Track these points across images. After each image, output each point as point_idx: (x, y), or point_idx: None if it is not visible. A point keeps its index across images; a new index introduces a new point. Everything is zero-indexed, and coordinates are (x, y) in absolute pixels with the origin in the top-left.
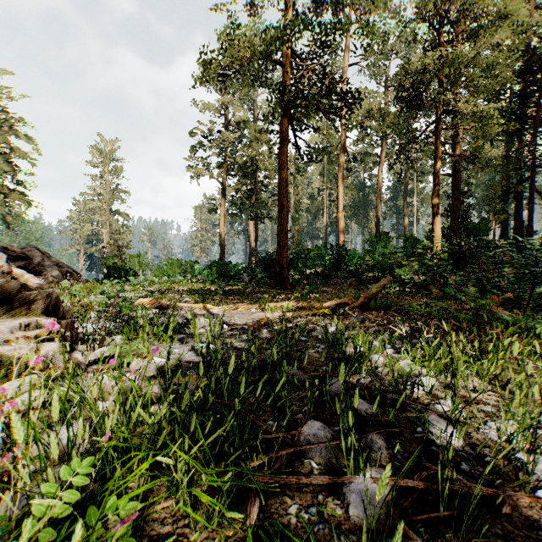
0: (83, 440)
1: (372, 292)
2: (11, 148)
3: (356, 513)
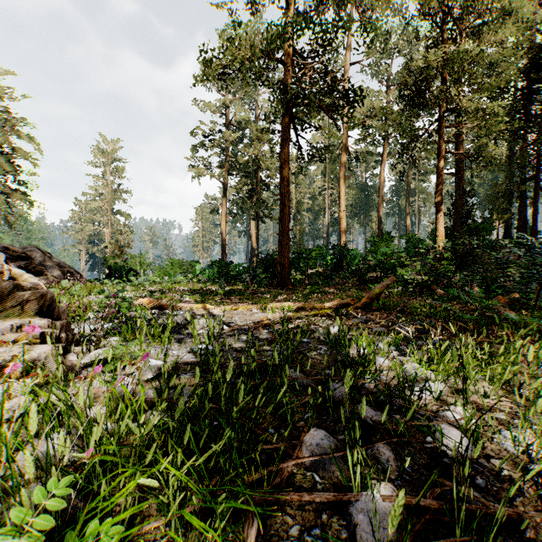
0: (62, 457)
1: (374, 292)
2: (13, 148)
3: (363, 536)
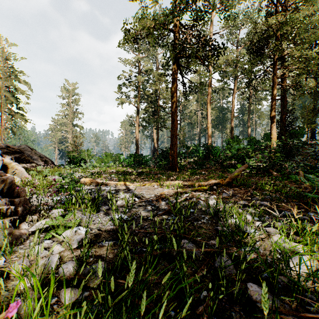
0: None
1: (234, 175)
2: (15, 88)
3: None
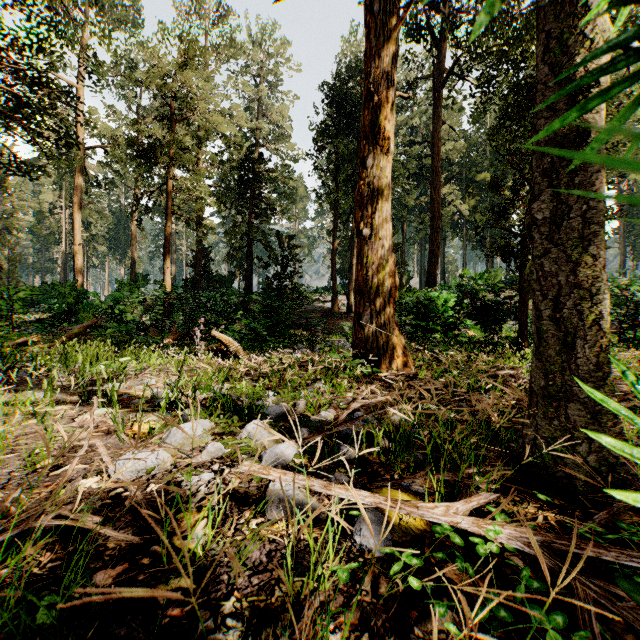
0: None
1: (75, 332)
2: None
3: None
